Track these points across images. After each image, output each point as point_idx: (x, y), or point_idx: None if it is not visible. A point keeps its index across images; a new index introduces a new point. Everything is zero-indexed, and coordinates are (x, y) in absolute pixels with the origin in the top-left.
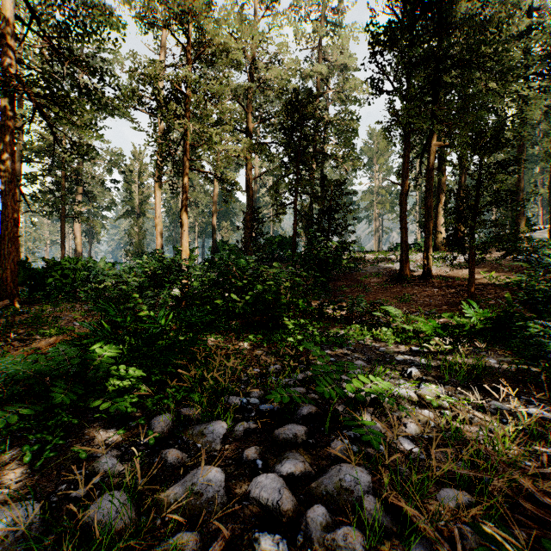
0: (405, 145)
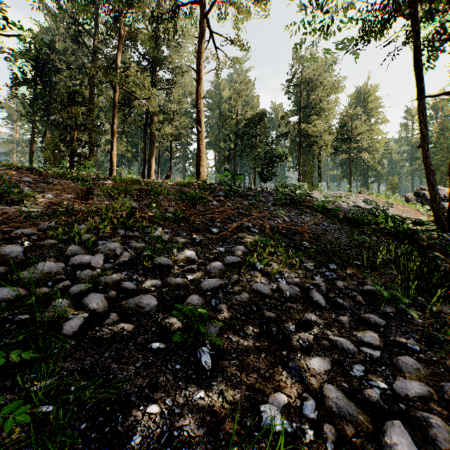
0: (33, 130)
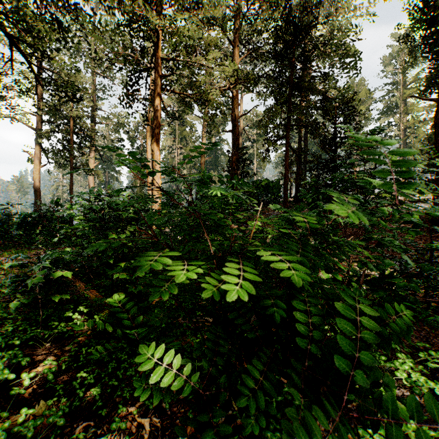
0: None
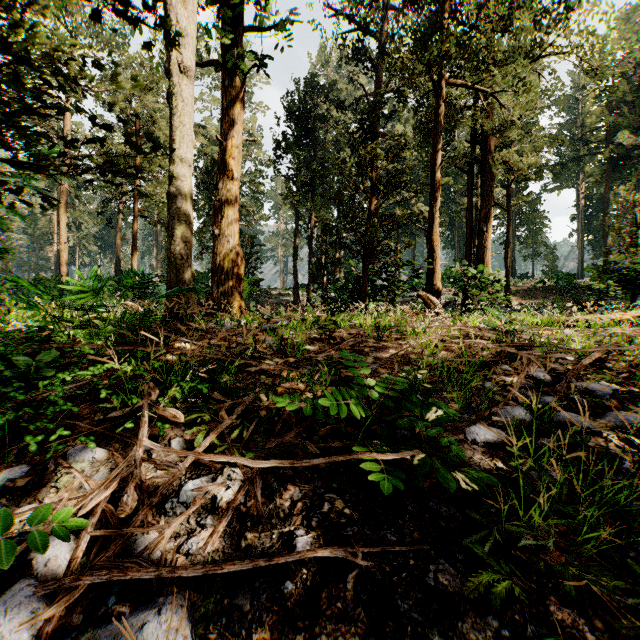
0: (297, 215)
